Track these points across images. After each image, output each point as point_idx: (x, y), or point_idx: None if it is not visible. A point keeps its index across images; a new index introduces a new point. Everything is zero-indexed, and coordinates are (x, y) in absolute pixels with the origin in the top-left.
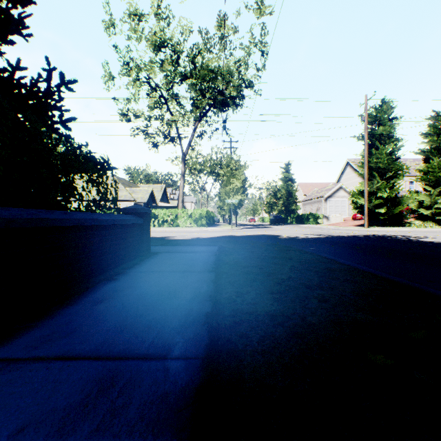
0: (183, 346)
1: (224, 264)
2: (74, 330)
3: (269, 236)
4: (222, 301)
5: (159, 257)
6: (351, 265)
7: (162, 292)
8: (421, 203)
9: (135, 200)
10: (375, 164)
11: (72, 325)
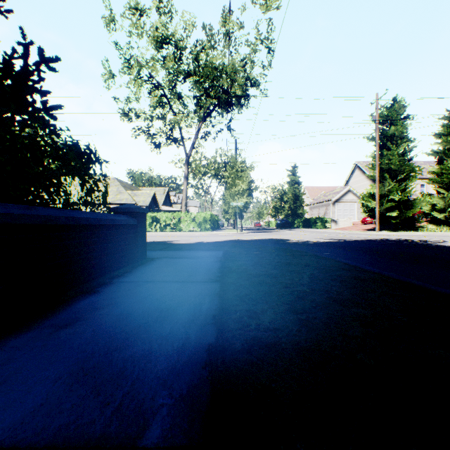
0: (169, 415)
1: (230, 272)
2: (4, 379)
3: (277, 240)
4: (230, 325)
5: (155, 263)
6: (381, 273)
7: (151, 311)
8: (434, 206)
9: (136, 204)
10: (387, 165)
11: (6, 369)
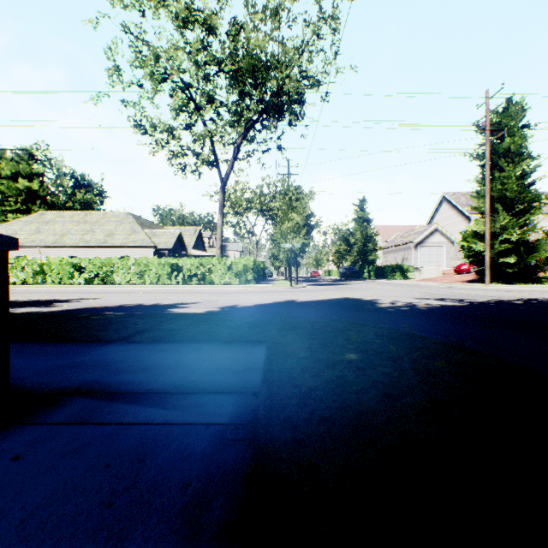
0: None
1: None
2: None
3: (359, 303)
4: None
5: None
6: None
7: None
8: None
9: (156, 247)
10: (498, 193)
11: None
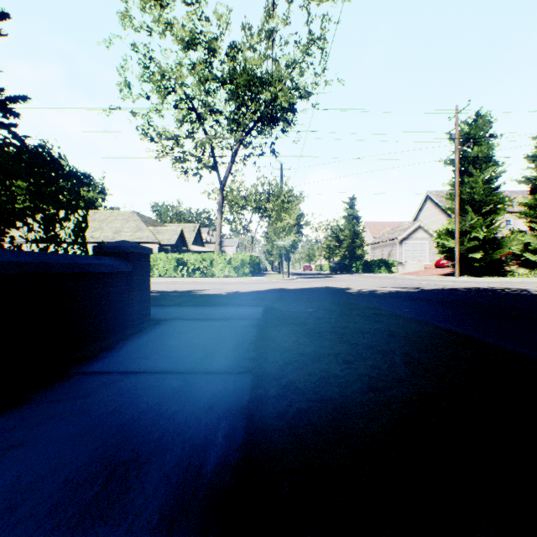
0: None
1: (272, 350)
2: None
3: (334, 290)
4: None
5: (159, 330)
6: (518, 352)
7: (88, 473)
8: (527, 246)
9: (160, 243)
10: (468, 195)
11: None
